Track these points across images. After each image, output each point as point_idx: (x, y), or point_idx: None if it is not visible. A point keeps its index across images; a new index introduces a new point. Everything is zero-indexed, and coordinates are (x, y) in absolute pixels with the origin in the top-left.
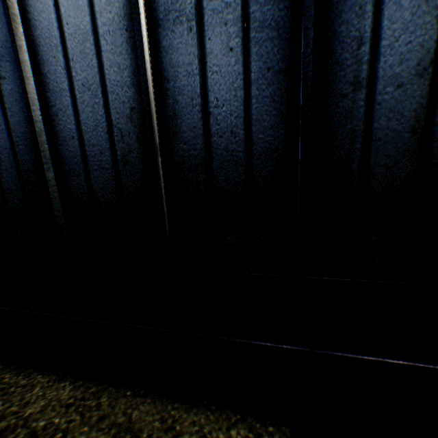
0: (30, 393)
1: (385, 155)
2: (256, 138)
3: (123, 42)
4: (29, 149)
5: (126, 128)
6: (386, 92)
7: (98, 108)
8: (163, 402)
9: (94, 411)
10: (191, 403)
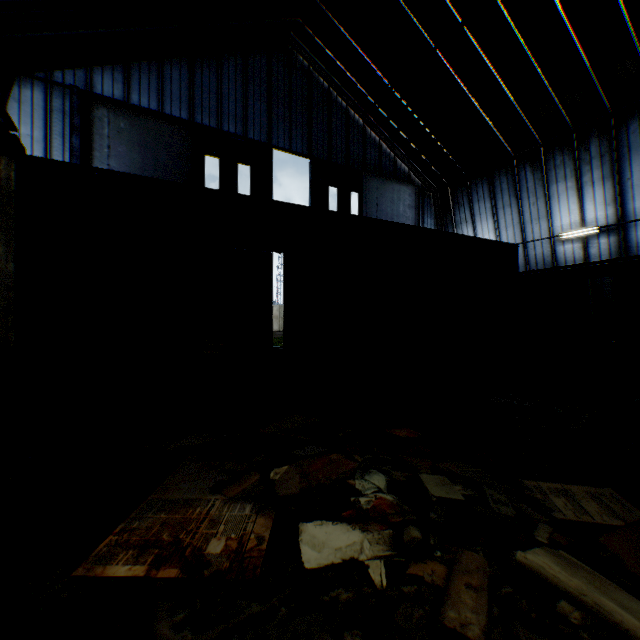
0: None
1: None
2: None
3: None
4: None
5: None
6: None
7: None
8: None
9: None
10: None
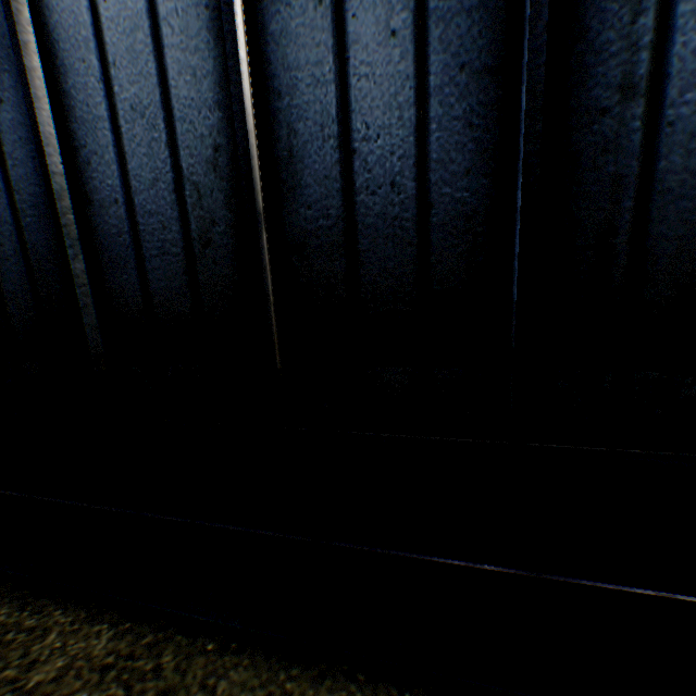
0: (40, 644)
1: (679, 219)
2: (438, 194)
3: (201, 28)
4: (42, 223)
5: (206, 182)
6: (684, 101)
7: (158, 148)
8: (271, 664)
9: (150, 681)
10: (321, 668)
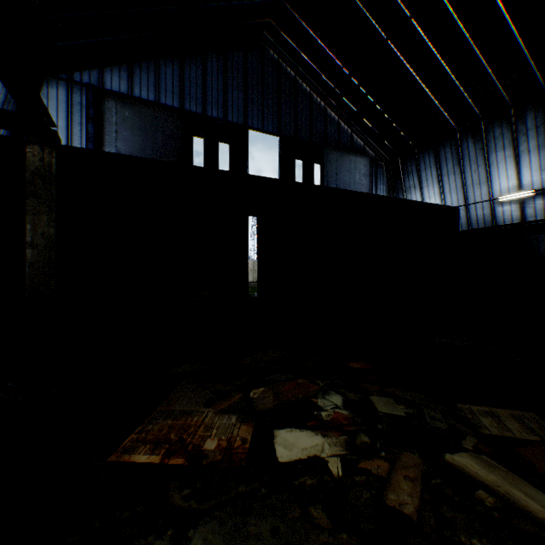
0: None
1: None
2: None
3: None
4: None
5: None
6: None
7: None
8: None
9: None
10: None
